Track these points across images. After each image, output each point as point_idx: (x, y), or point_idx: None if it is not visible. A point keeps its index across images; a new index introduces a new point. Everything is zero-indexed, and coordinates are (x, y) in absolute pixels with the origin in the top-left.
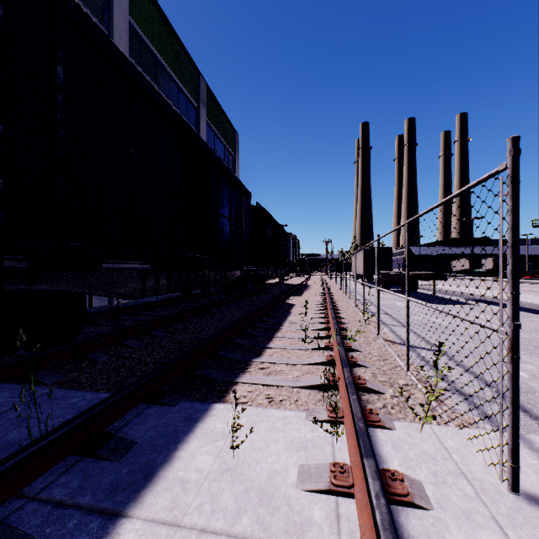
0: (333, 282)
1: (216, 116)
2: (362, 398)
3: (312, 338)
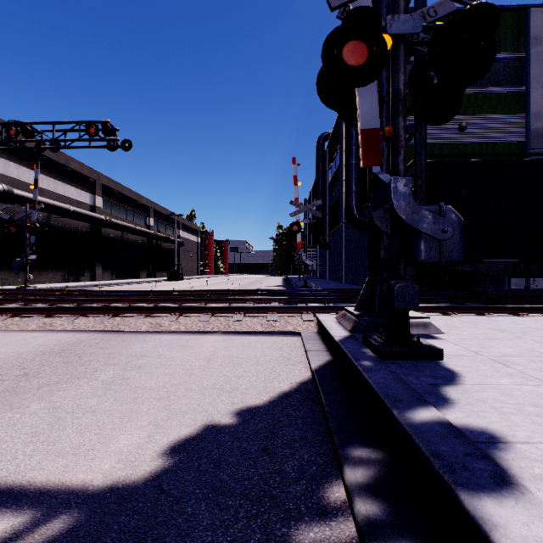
0: None
1: None
2: None
3: None
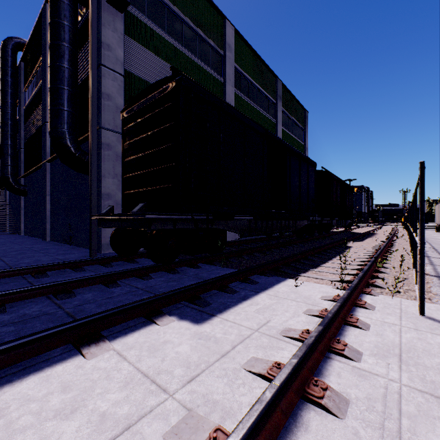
0: (406, 232)
1: (289, 104)
2: (369, 288)
3: (354, 264)
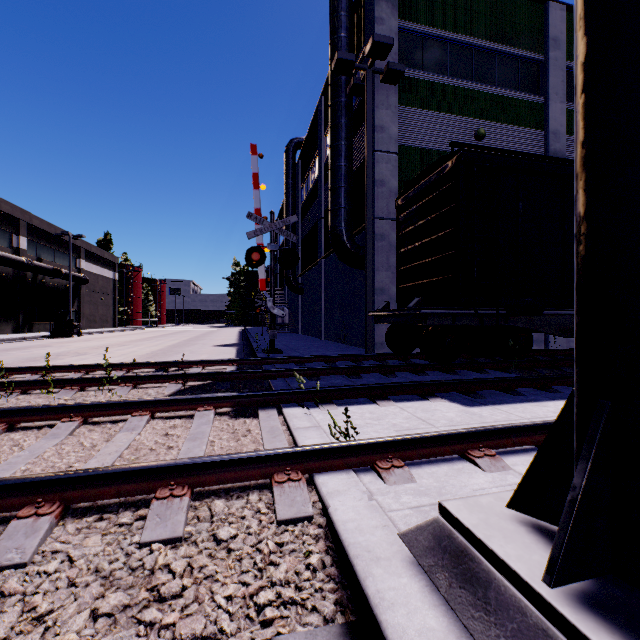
0: None
1: None
2: None
3: None
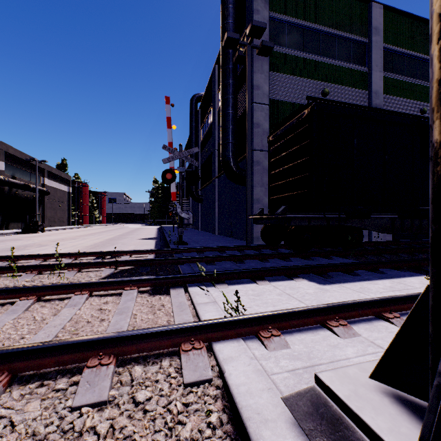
0: None
1: None
2: None
3: None
